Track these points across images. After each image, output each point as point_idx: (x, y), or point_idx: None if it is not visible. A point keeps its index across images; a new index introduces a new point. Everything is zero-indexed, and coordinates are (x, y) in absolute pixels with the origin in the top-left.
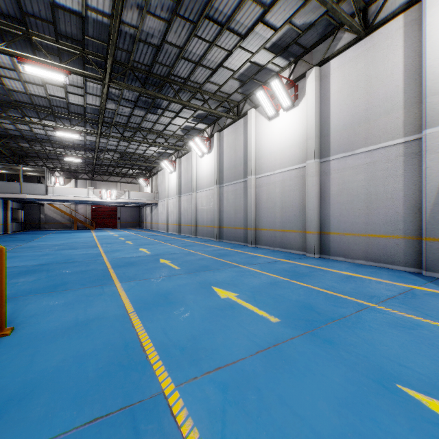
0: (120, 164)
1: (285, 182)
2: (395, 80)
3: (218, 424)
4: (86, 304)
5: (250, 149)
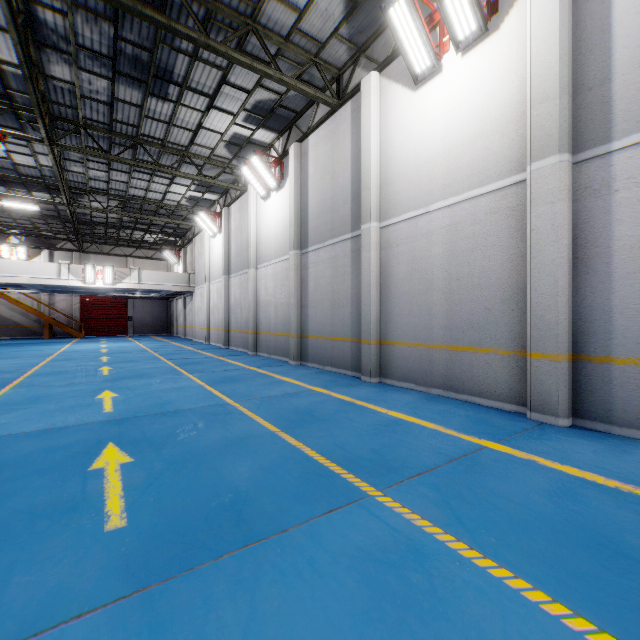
0: (126, 223)
1: (457, 228)
2: None
3: None
4: None
5: (367, 162)
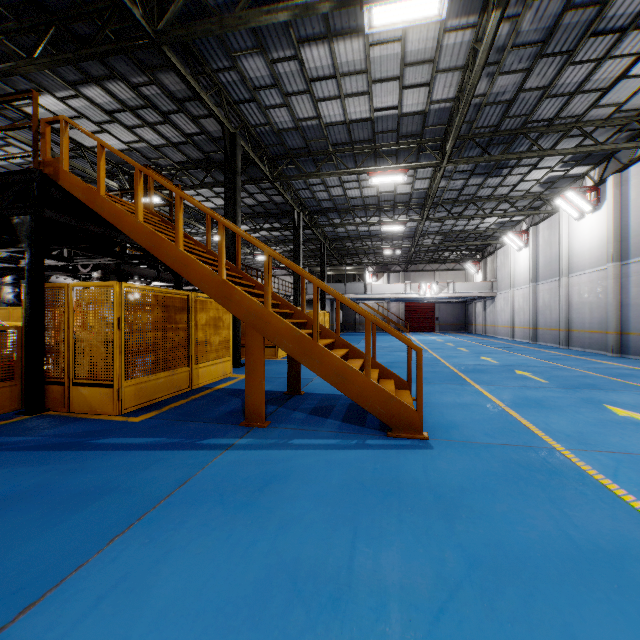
0: (440, 248)
1: None
2: None
3: (609, 470)
4: (456, 395)
5: None
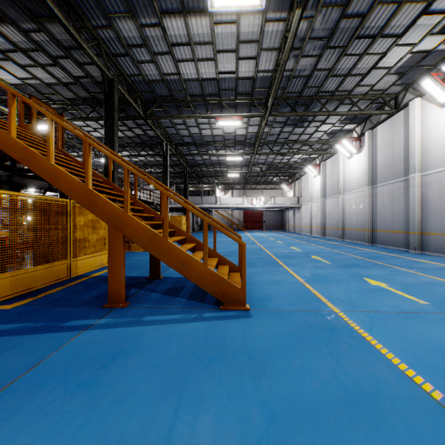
0: (266, 174)
1: None
2: None
3: (367, 325)
4: (272, 274)
5: (412, 144)
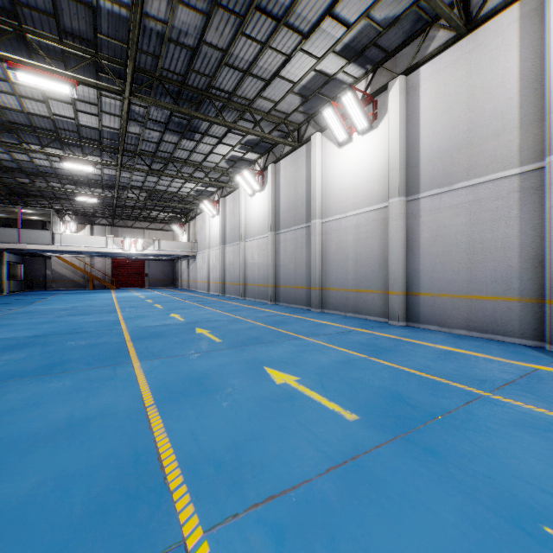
0: (148, 206)
1: (360, 227)
2: (507, 91)
3: None
4: (88, 394)
5: (314, 184)
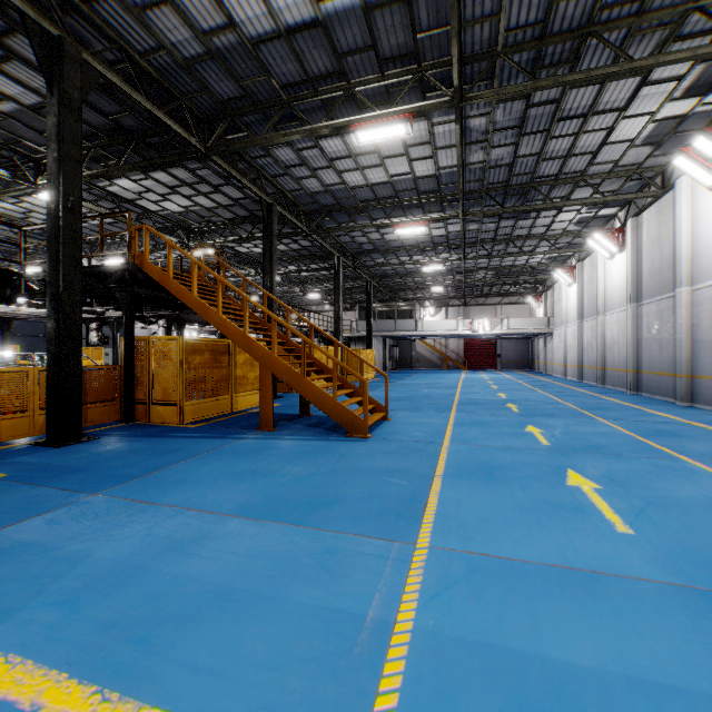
0: (497, 282)
1: None
2: None
3: (456, 451)
4: (427, 418)
5: (677, 243)
